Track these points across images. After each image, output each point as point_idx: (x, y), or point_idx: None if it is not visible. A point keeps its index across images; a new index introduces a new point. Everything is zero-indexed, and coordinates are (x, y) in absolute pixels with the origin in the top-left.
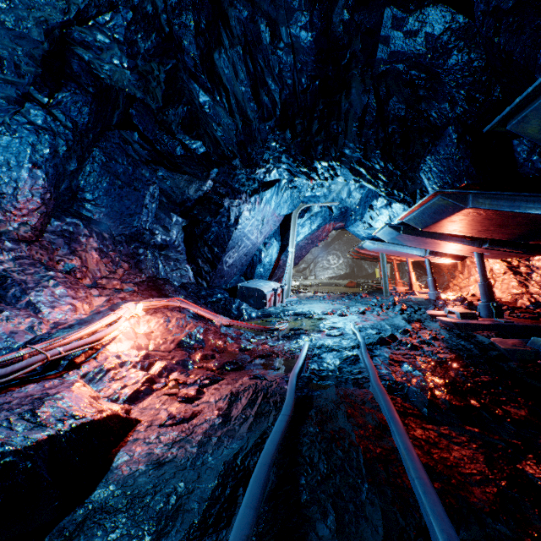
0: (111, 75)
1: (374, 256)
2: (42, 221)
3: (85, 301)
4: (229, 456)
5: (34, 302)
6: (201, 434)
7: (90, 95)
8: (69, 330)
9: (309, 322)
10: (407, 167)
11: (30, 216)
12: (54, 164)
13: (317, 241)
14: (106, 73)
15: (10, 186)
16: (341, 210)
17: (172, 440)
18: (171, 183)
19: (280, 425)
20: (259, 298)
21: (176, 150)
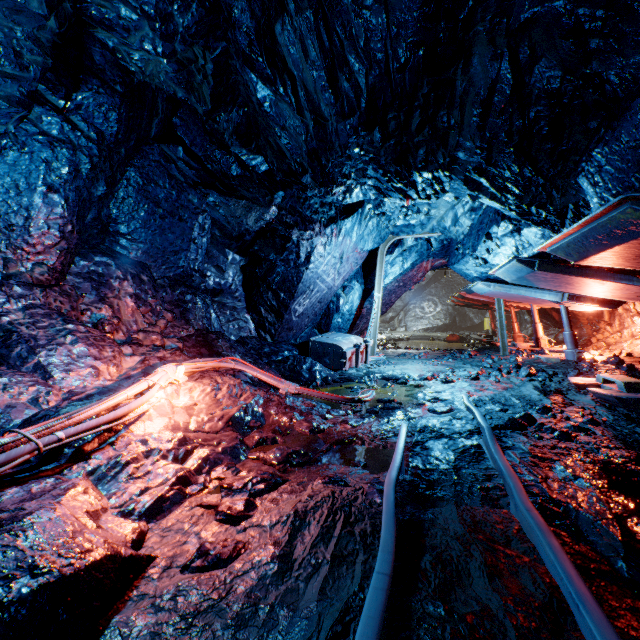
0: (142, 67)
1: (484, 302)
2: (63, 260)
3: (112, 362)
4: None
5: (44, 364)
6: (243, 596)
7: (117, 96)
8: (85, 403)
9: (403, 390)
10: (555, 171)
11: (47, 254)
12: (76, 187)
13: (410, 283)
14: (136, 65)
15: (20, 215)
16: (442, 242)
17: (193, 609)
18: (225, 210)
19: (375, 600)
20: (337, 357)
21: (231, 169)
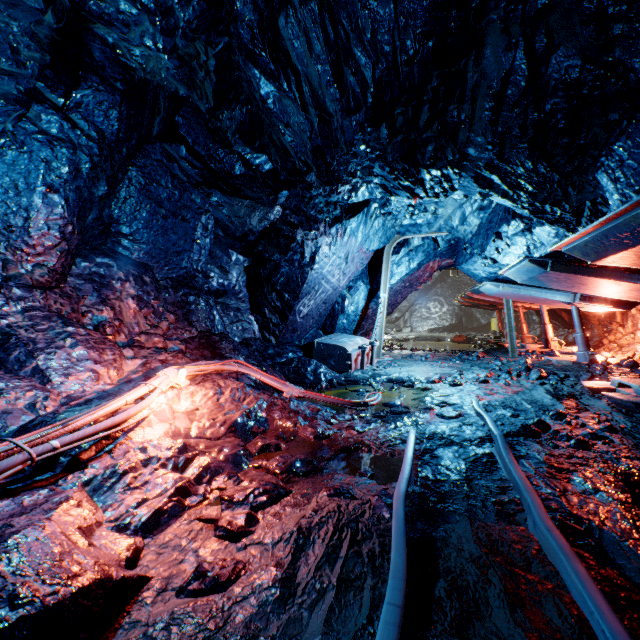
0: (143, 63)
1: (491, 303)
2: (63, 261)
3: (112, 366)
4: None
5: (42, 368)
6: (241, 627)
7: (117, 93)
8: (83, 409)
9: (410, 393)
10: (571, 167)
11: (48, 255)
12: (76, 187)
13: (417, 284)
14: (136, 61)
15: (20, 216)
16: (449, 242)
17: None
18: (228, 210)
19: (386, 638)
20: (342, 359)
21: (234, 168)
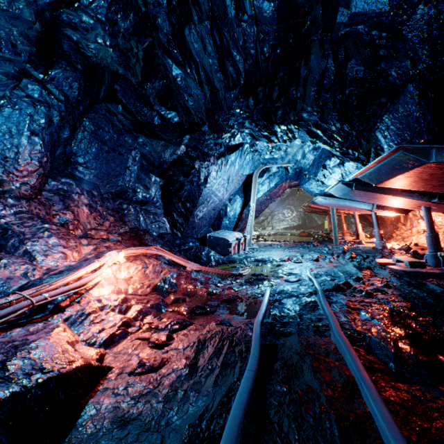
0: (96, 53)
1: (323, 210)
2: (40, 181)
3: (75, 249)
4: (194, 418)
5: (30, 251)
6: (168, 386)
7: (78, 72)
8: (58, 276)
9: (269, 268)
10: (362, 127)
11: (30, 177)
12: (49, 132)
13: (275, 197)
14: (91, 52)
15: (12, 151)
16: (295, 170)
17: (138, 393)
18: (149, 148)
19: (246, 383)
20: (225, 246)
21: (154, 120)
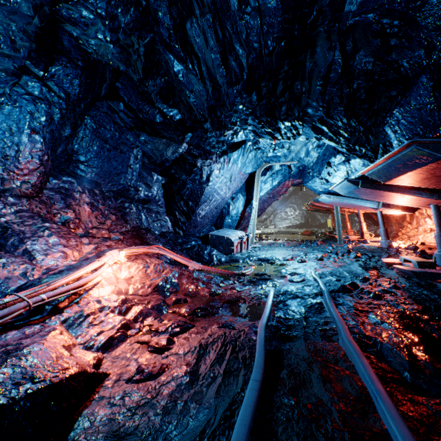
0: (96, 49)
1: (327, 208)
2: (41, 179)
3: (75, 249)
4: (194, 435)
5: (29, 250)
6: (167, 396)
7: (79, 69)
8: (58, 276)
9: (272, 267)
10: (370, 122)
11: (31, 175)
12: (50, 130)
13: (277, 195)
14: (92, 48)
15: (13, 149)
16: (299, 168)
17: (135, 404)
18: (151, 146)
19: (250, 395)
20: (228, 245)
21: (156, 118)
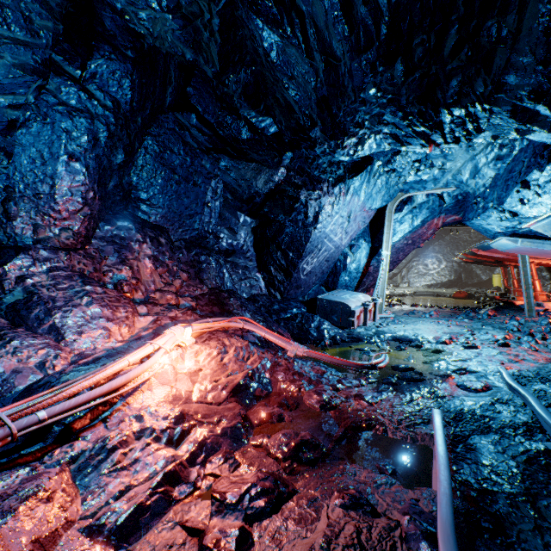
0: (150, 28)
1: (498, 259)
2: (87, 225)
3: (124, 323)
4: None
5: (58, 325)
6: None
7: (128, 62)
8: (89, 368)
9: (419, 355)
10: None
11: (72, 220)
12: (95, 155)
13: (419, 241)
14: (144, 26)
15: (46, 184)
16: (456, 197)
17: None
18: (235, 174)
19: None
20: (345, 315)
21: (241, 134)
